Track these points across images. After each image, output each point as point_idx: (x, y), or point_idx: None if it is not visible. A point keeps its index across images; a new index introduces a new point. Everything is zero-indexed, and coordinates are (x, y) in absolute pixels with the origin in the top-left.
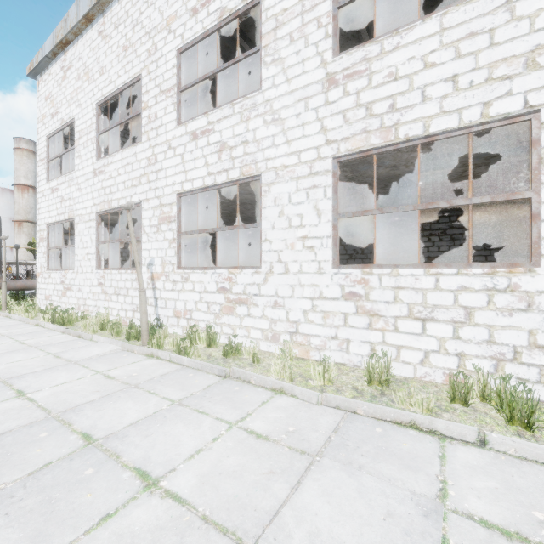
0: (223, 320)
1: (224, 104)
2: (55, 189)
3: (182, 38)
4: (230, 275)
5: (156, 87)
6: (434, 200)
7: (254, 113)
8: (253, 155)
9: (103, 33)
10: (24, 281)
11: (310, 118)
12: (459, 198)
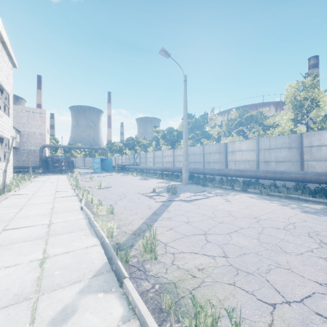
0: None
1: None
2: None
3: None
4: None
5: None
6: None
7: None
8: None
9: None
10: None
11: None
12: None
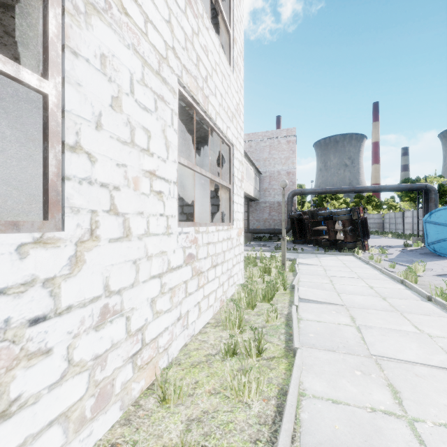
0: None
1: None
2: None
3: None
4: None
5: None
6: (4, 138)
7: None
8: None
9: None
10: None
11: None
12: (28, 147)
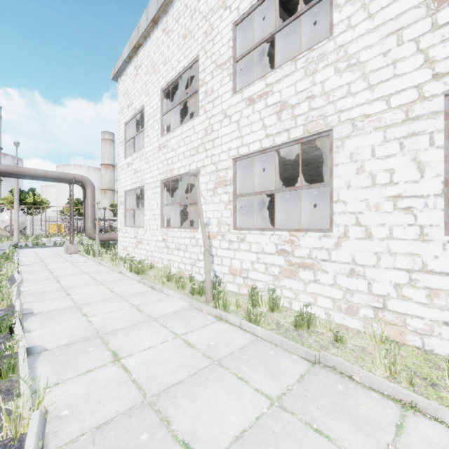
0: (283, 282)
1: (284, 63)
2: (130, 164)
3: (238, 11)
4: (292, 238)
5: (212, 63)
6: None
7: (322, 64)
8: (321, 110)
9: (166, 30)
10: (109, 234)
11: (406, 52)
12: None
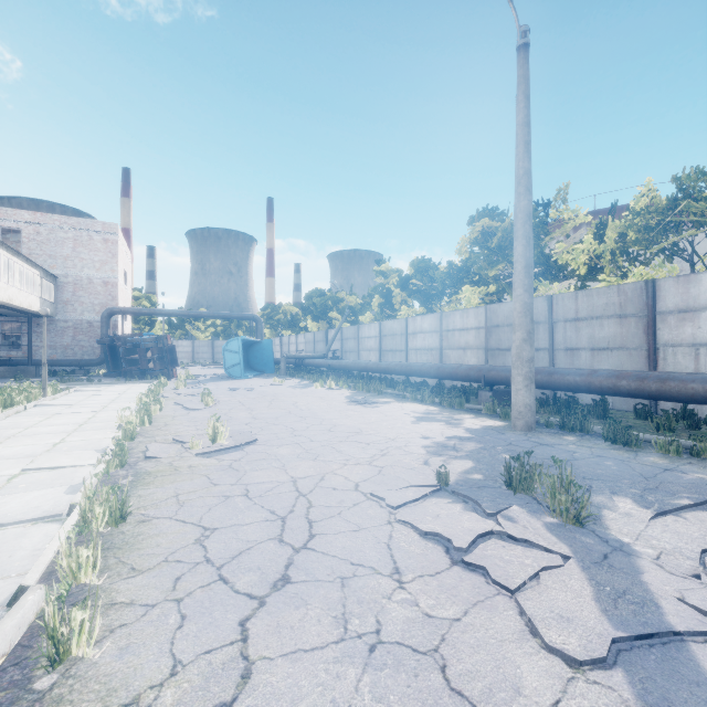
0: None
1: None
2: None
3: None
4: None
5: None
6: None
7: None
8: None
9: None
10: None
11: None
12: None
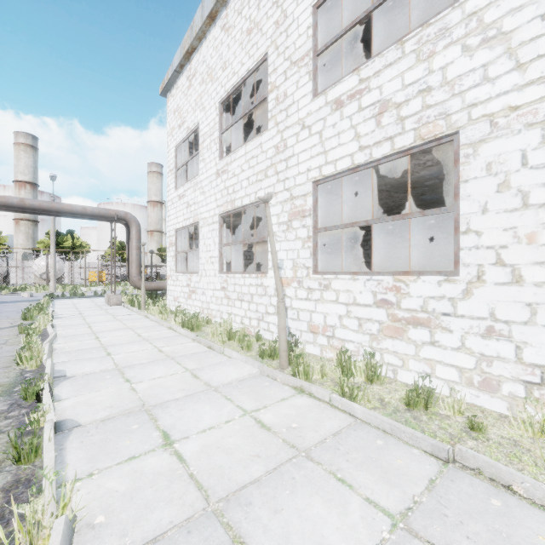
0: (384, 344)
1: (386, 49)
2: (182, 196)
3: None
4: (397, 284)
5: (286, 60)
6: None
7: (443, 42)
8: (441, 106)
9: (226, 26)
10: (157, 283)
11: None
12: None
